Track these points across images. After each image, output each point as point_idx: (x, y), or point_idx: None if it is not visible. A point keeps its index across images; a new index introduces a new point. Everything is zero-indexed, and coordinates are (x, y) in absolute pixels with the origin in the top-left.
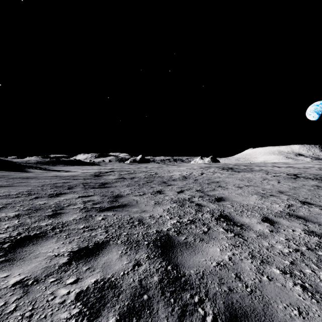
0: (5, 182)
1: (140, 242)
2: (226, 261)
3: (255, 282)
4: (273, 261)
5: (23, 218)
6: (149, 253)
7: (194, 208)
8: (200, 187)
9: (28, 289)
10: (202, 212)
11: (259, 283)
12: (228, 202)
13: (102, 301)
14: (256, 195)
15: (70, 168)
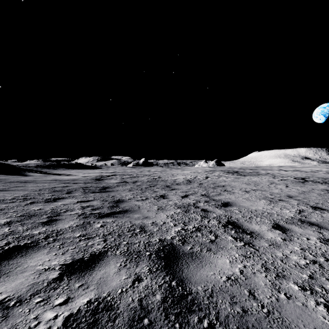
0: (1, 186)
1: (141, 252)
2: (237, 275)
3: (272, 300)
4: (290, 275)
5: (15, 225)
6: (151, 266)
7: (200, 213)
8: (206, 191)
9: (8, 312)
10: (208, 218)
11: (276, 302)
12: (235, 207)
13: (94, 328)
14: (265, 200)
15: (71, 172)
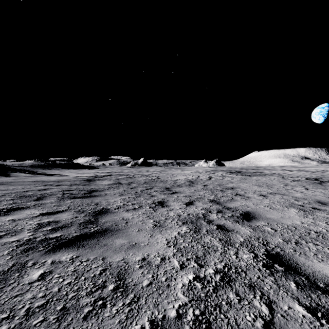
0: None
1: None
2: None
3: None
4: None
5: None
6: None
7: (217, 235)
8: (214, 195)
9: None
10: (233, 246)
11: None
12: (263, 221)
13: None
14: (295, 209)
15: (64, 172)
